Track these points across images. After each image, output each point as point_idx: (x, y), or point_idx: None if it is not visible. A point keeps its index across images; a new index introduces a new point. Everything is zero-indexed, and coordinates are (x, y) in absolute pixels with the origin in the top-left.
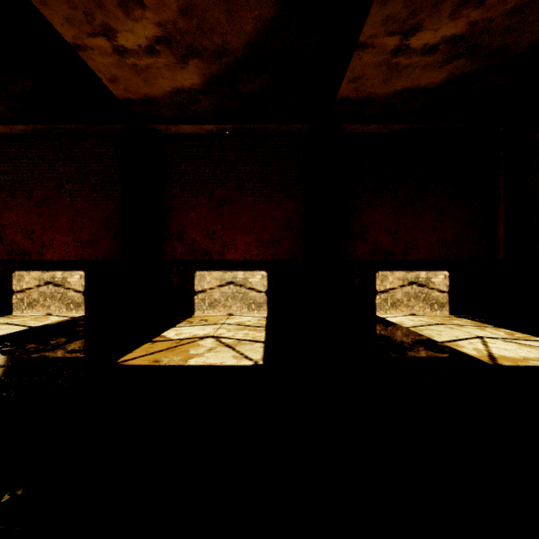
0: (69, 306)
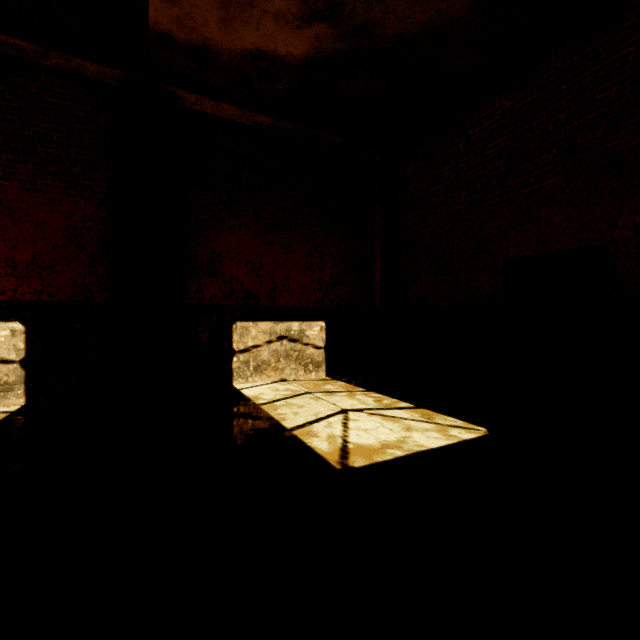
0: None
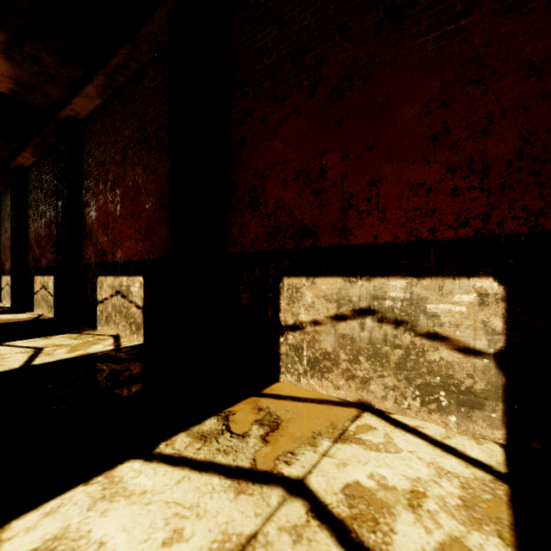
0: (132, 326)
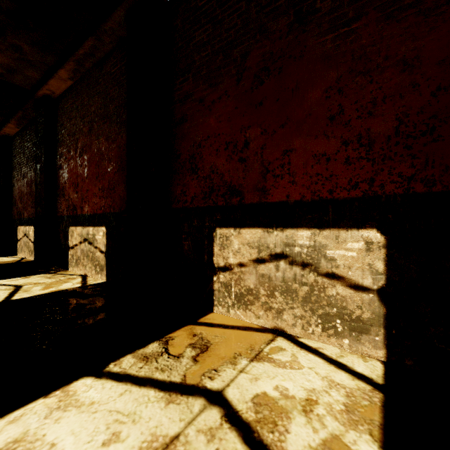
0: (96, 268)
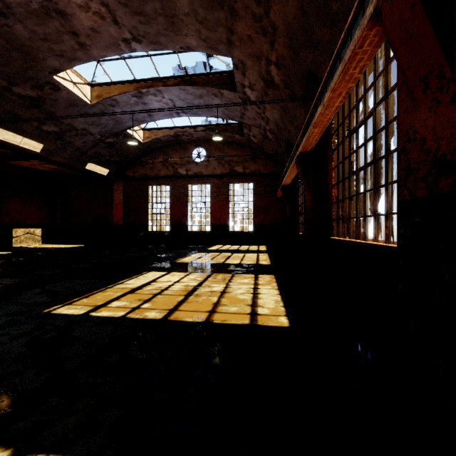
0: None
